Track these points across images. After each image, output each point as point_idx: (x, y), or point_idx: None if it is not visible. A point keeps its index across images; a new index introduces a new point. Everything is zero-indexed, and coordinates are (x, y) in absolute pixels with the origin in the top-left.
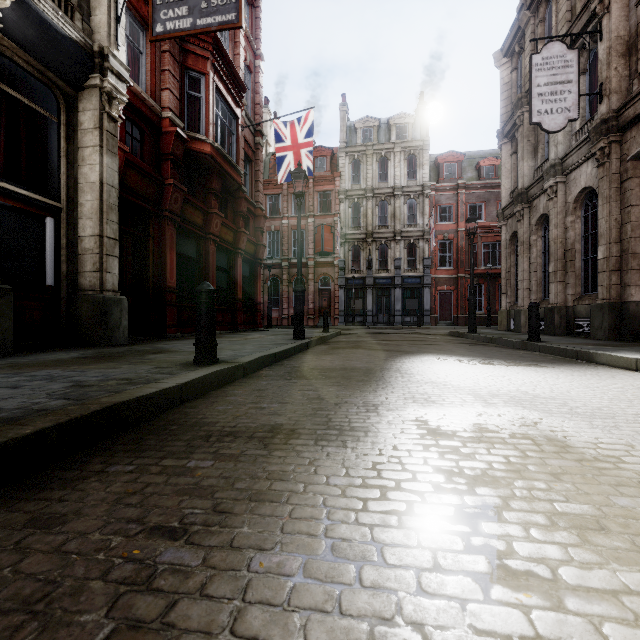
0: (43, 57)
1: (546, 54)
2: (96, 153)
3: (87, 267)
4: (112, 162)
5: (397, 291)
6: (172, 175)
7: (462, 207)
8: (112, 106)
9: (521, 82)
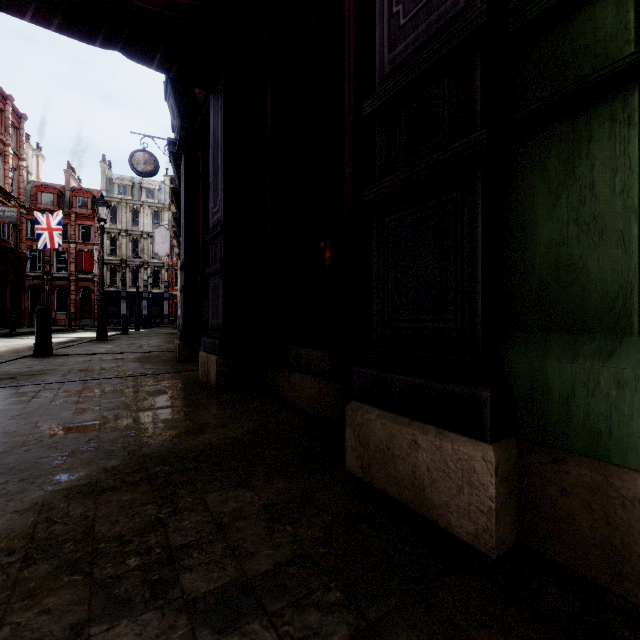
0: None
1: (160, 229)
2: None
3: None
4: None
5: (145, 302)
6: None
7: None
8: None
9: None
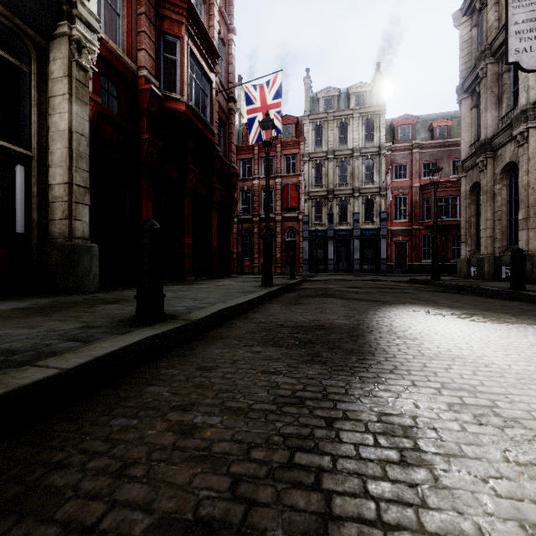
0: (7, 0)
1: None
2: (65, 101)
3: (57, 215)
4: (82, 111)
5: (356, 242)
6: (148, 131)
7: (416, 165)
8: (81, 55)
9: (482, 37)
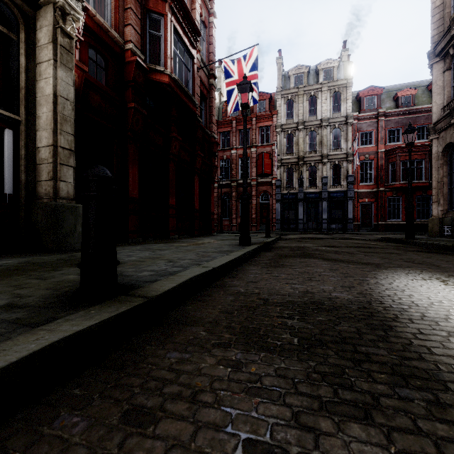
0: None
1: None
2: (50, 66)
3: (43, 176)
4: (67, 76)
5: (324, 203)
6: (134, 100)
7: (382, 132)
8: (66, 22)
9: None
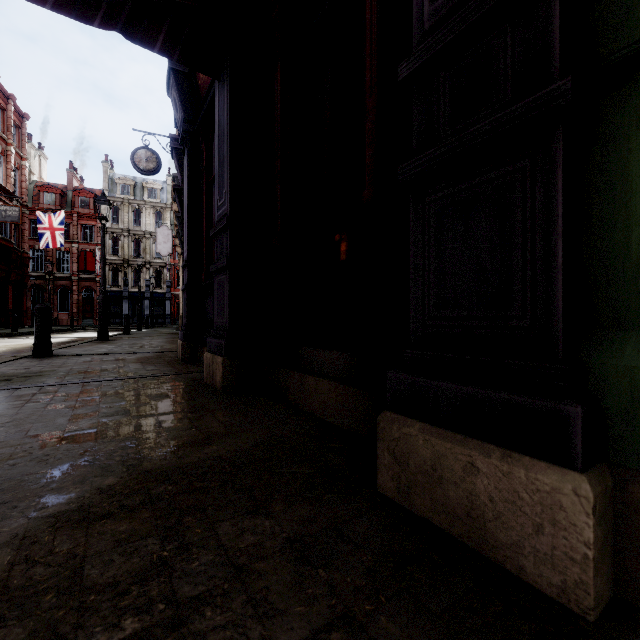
0: None
1: (162, 229)
2: None
3: None
4: None
5: (147, 302)
6: None
7: None
8: None
9: None
